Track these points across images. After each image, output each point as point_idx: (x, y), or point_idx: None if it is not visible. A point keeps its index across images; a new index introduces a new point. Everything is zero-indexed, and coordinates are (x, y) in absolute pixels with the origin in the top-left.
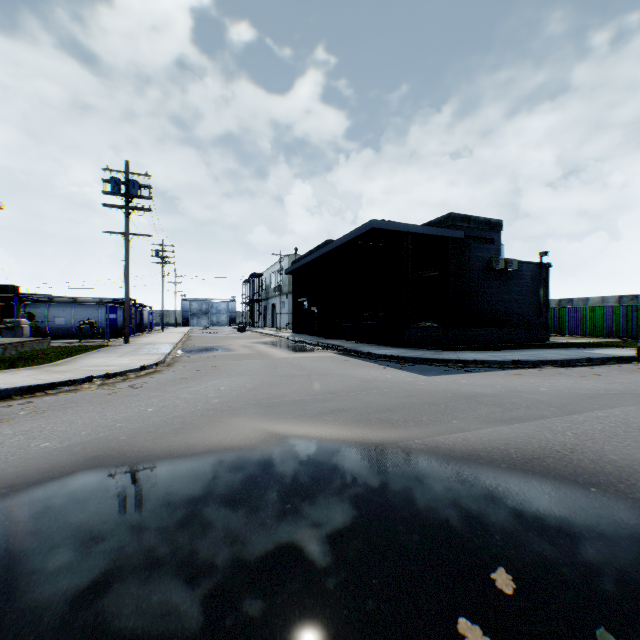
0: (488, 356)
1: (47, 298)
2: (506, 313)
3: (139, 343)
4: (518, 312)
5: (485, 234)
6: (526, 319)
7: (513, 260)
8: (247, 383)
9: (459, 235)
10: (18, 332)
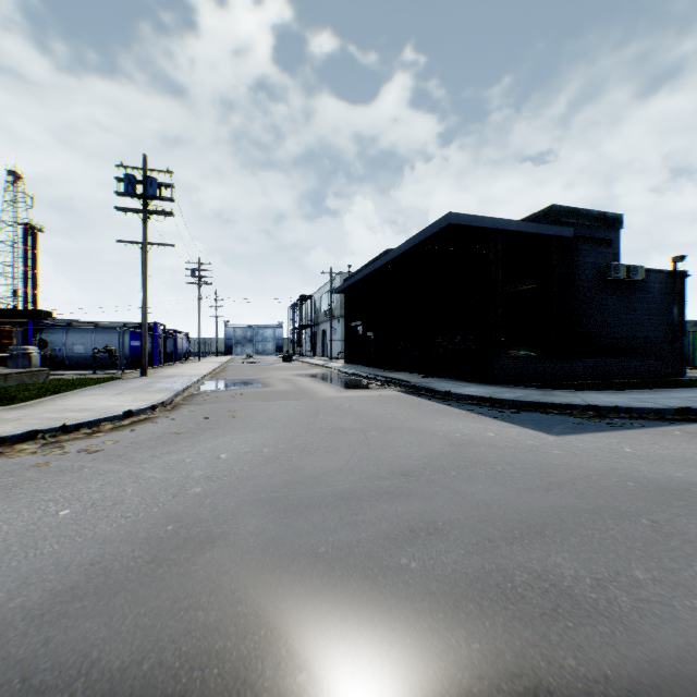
0: (629, 400)
1: (66, 323)
2: (630, 338)
3: (159, 375)
4: (643, 337)
5: (598, 233)
6: (654, 346)
7: (638, 267)
8: (267, 445)
9: (566, 233)
10: (25, 361)
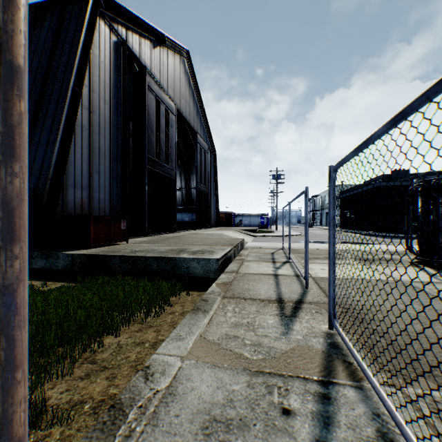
0: None
1: (241, 214)
2: None
3: (280, 230)
4: None
5: None
6: None
7: None
8: None
9: None
10: (241, 226)
